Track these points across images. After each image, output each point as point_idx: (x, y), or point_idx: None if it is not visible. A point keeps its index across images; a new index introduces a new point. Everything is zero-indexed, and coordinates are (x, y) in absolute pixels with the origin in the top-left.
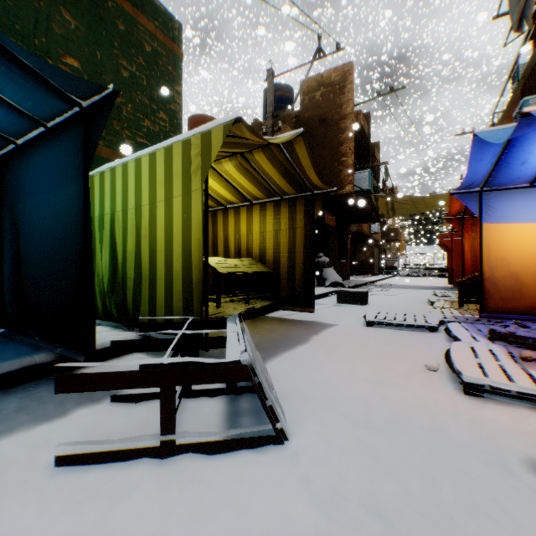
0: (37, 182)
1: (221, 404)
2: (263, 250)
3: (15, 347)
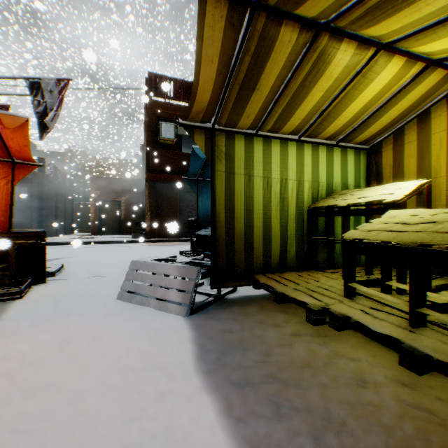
0: None
1: None
2: None
3: None
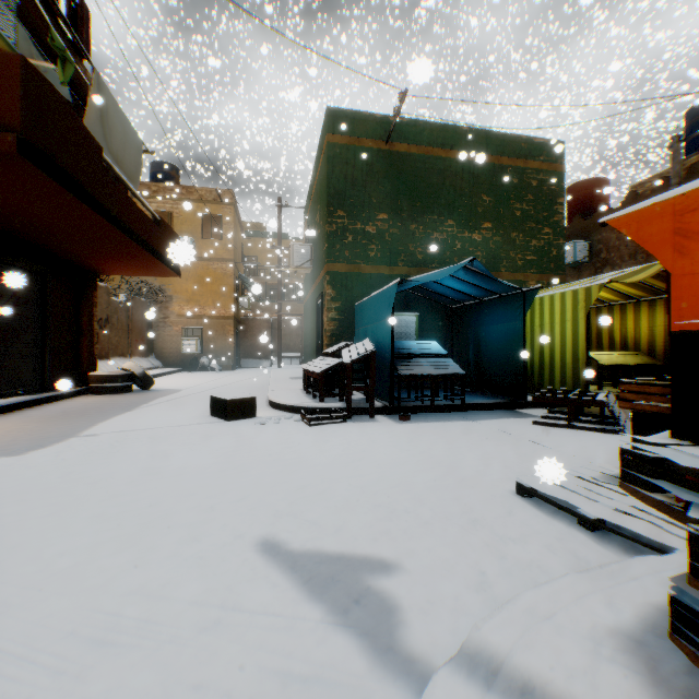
0: (491, 318)
1: (594, 425)
2: (650, 343)
3: (486, 395)
